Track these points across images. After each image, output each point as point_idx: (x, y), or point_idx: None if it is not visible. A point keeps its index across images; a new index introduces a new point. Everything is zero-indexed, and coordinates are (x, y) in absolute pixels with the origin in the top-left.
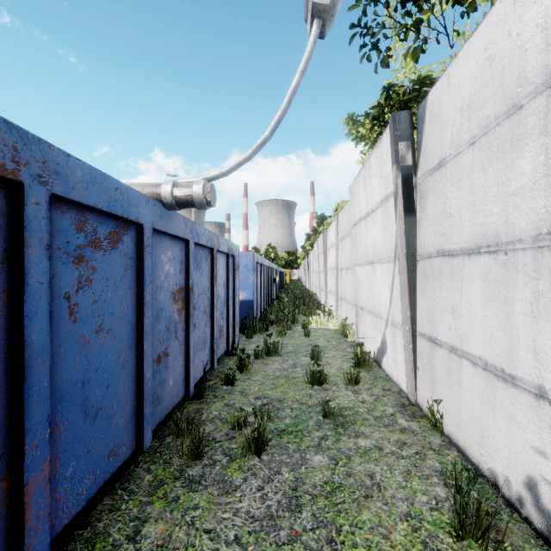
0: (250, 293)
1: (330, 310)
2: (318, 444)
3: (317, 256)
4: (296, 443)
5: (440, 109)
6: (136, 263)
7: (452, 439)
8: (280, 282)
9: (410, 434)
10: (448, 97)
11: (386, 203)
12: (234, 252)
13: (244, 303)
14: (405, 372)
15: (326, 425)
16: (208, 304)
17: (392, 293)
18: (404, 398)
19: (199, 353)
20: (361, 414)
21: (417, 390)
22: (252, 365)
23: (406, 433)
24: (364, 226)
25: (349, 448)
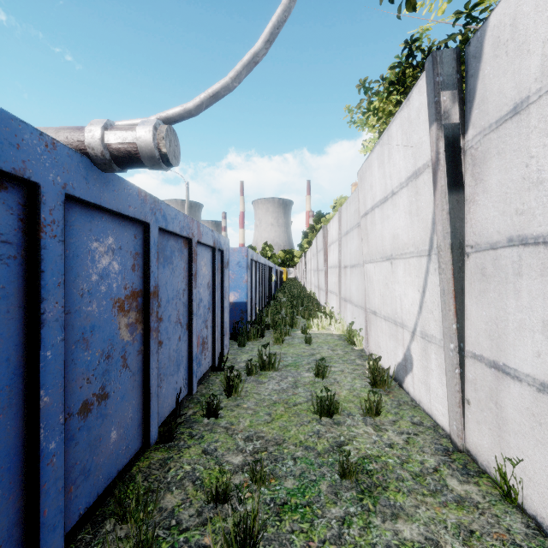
0: (244, 294)
1: (331, 311)
2: (339, 535)
3: (315, 253)
4: (304, 534)
5: (515, 28)
6: (24, 251)
7: (544, 526)
8: (276, 281)
9: (473, 510)
10: (536, 3)
11: (415, 180)
12: (222, 246)
13: (237, 305)
14: (444, 402)
15: (346, 492)
16: (184, 311)
17: (423, 296)
18: (444, 438)
19: (168, 379)
20: (392, 469)
21: (468, 432)
22: (243, 387)
23: (467, 509)
24: (379, 215)
25: (388, 546)
